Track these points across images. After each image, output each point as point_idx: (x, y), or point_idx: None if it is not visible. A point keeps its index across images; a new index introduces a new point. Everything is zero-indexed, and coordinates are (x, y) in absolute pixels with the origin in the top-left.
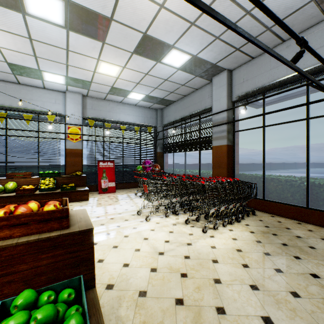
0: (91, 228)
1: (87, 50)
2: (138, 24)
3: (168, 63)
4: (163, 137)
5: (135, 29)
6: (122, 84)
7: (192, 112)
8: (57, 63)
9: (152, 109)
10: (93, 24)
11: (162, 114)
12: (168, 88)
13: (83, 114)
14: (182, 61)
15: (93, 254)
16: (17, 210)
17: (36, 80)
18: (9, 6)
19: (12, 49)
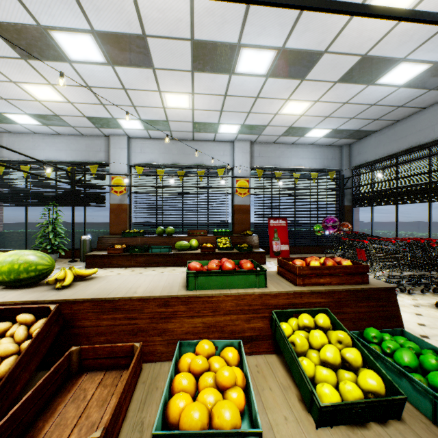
0: (394, 286)
1: (279, 92)
2: (359, 47)
3: (386, 82)
4: (351, 185)
5: (352, 54)
6: (305, 121)
7: (412, 144)
8: (240, 112)
9: (334, 146)
10: (299, 64)
11: (350, 151)
12: (372, 115)
13: (250, 164)
14: (411, 75)
15: (399, 312)
16: (328, 262)
17: (210, 134)
18: (222, 71)
19: (204, 109)
